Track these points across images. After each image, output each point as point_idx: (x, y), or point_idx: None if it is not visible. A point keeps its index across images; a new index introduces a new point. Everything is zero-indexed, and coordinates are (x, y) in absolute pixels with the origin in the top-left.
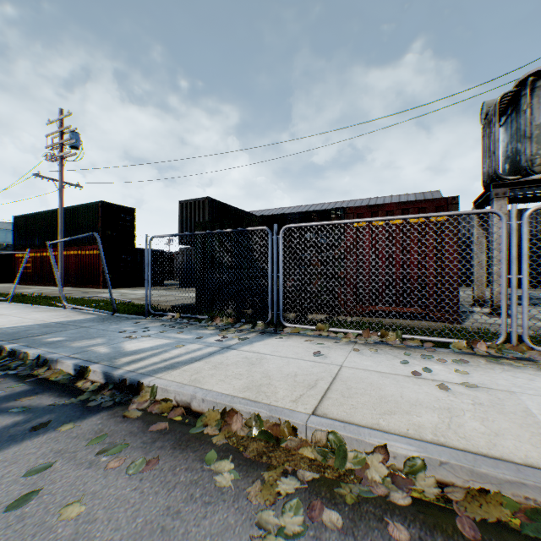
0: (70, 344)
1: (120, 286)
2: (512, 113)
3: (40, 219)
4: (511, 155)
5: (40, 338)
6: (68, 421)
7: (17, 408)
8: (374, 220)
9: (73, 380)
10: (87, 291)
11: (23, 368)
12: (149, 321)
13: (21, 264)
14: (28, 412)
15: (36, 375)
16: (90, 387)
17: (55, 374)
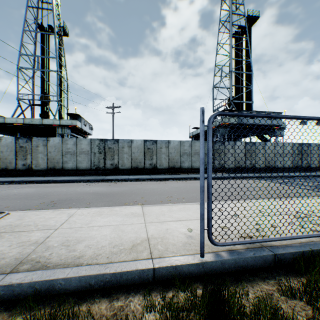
0: None
1: None
2: None
3: None
4: None
5: None
6: None
7: None
8: None
9: None
10: None
11: None
12: None
13: None
14: None
15: None
16: None
17: None
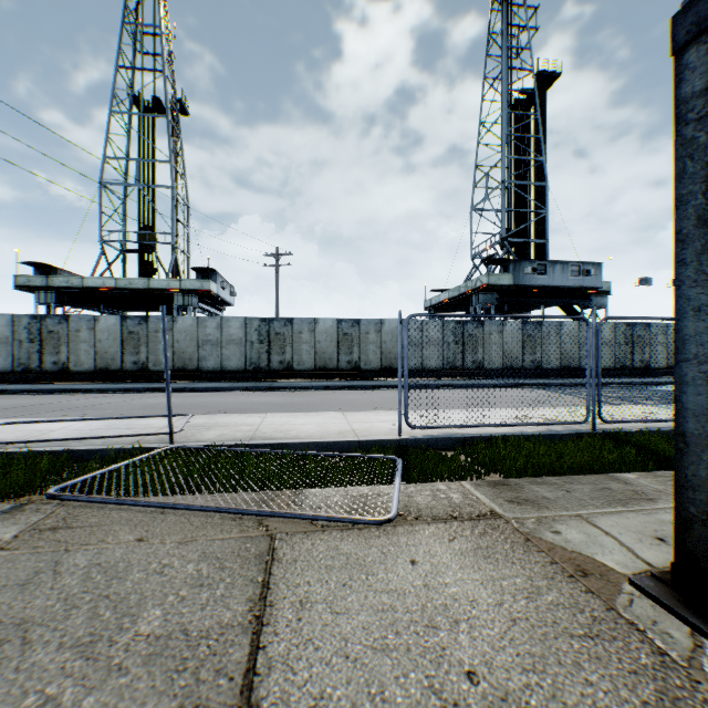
0: None
1: None
2: None
3: None
4: None
5: None
6: None
7: None
8: None
9: None
10: None
11: None
12: None
13: None
14: None
15: None
16: None
17: None
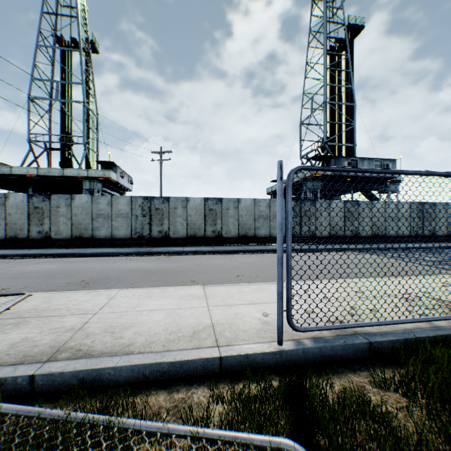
0: None
1: None
2: None
3: None
4: None
5: None
6: None
7: None
8: None
9: None
10: None
11: None
12: None
13: None
14: None
15: None
16: None
17: None
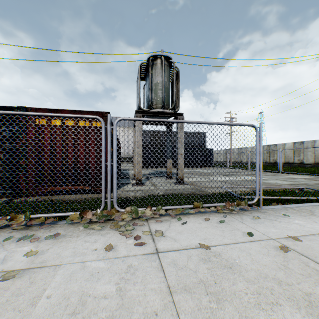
0: None
1: None
2: (148, 76)
3: None
4: (148, 98)
5: None
6: None
7: None
8: (4, 112)
9: None
10: None
11: None
12: None
13: None
14: None
15: None
16: None
17: None
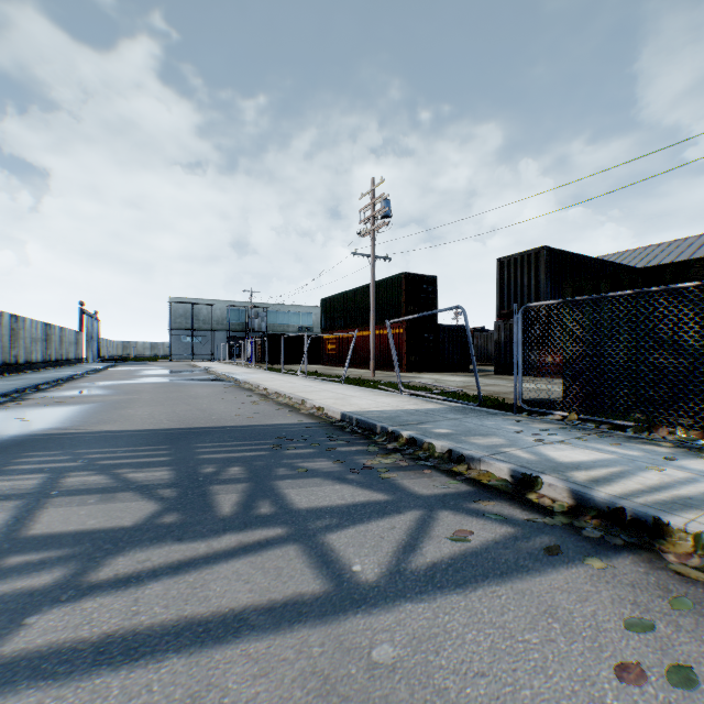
0: (468, 440)
1: (422, 371)
2: None
3: (343, 299)
4: None
5: (423, 427)
6: (585, 553)
7: (489, 514)
8: None
9: (516, 490)
10: (393, 375)
11: (433, 460)
12: (525, 420)
13: (327, 345)
14: (510, 524)
15: (459, 473)
16: (552, 505)
17: (482, 476)
